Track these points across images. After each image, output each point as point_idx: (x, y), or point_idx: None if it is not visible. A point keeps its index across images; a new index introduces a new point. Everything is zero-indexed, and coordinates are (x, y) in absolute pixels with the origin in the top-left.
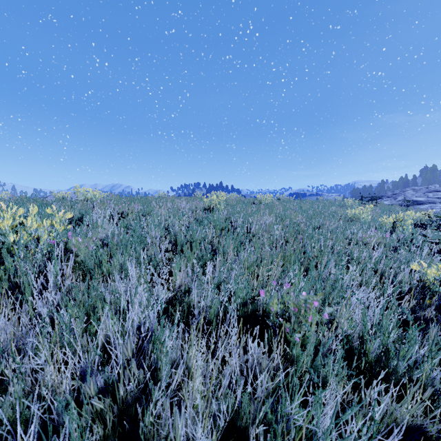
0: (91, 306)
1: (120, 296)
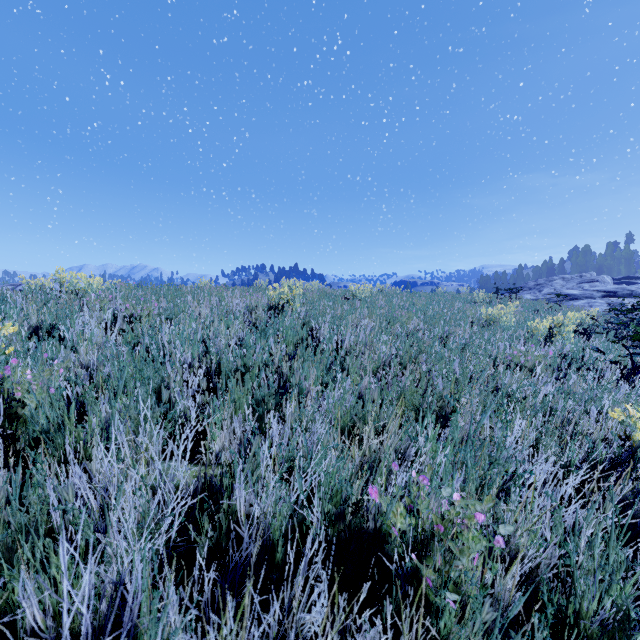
0: (31, 522)
1: (79, 516)
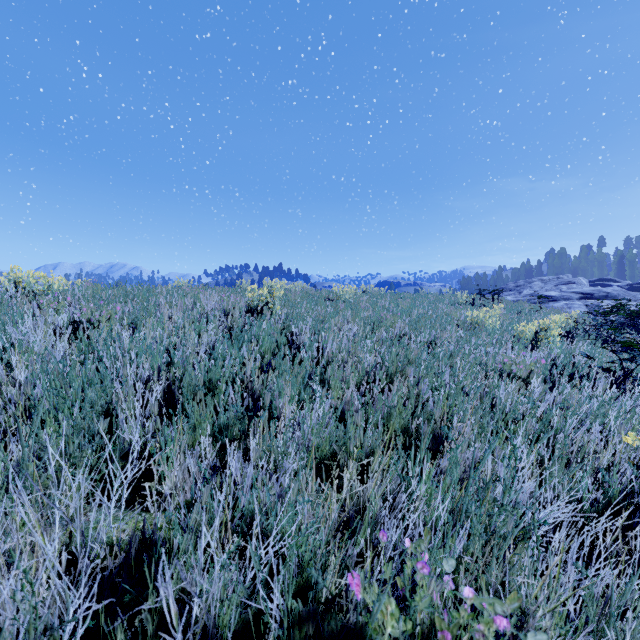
0: None
1: None
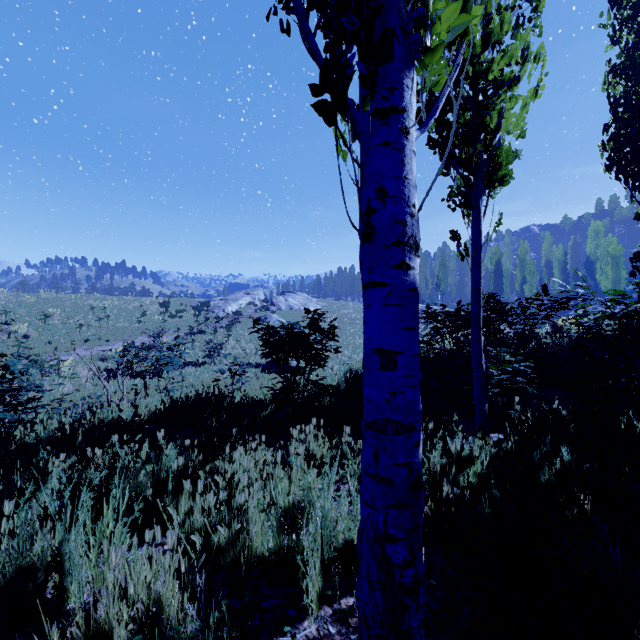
0: None
1: None
